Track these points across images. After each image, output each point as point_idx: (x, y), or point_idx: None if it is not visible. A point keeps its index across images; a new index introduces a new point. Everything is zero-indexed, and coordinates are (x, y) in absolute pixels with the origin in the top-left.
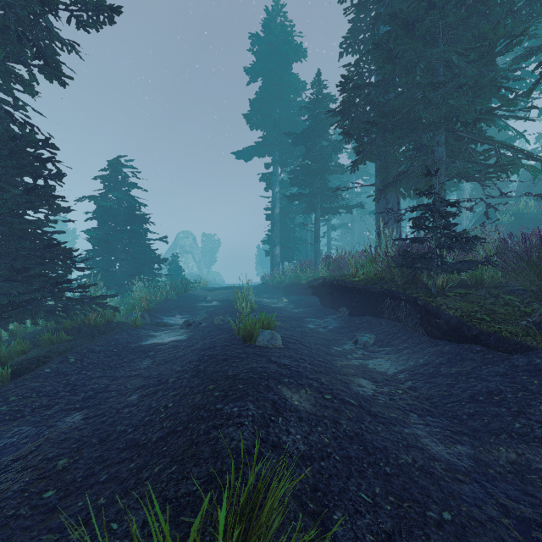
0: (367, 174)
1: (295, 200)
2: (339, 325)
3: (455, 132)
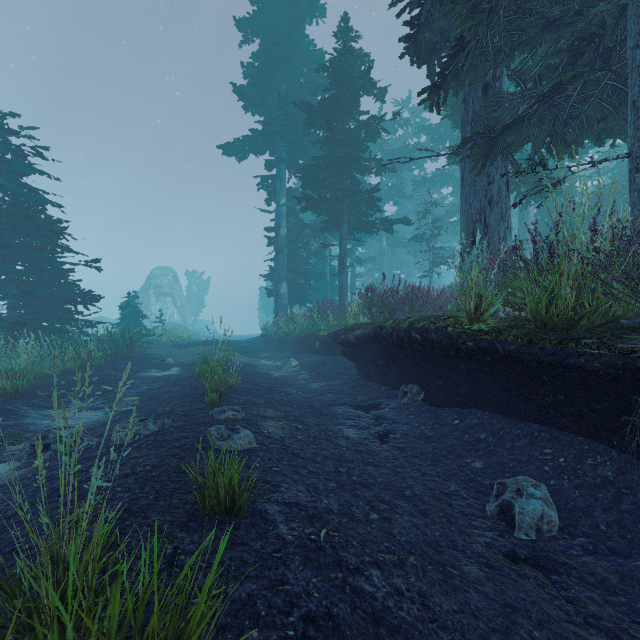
0: (400, 193)
1: (309, 207)
2: (412, 429)
3: None
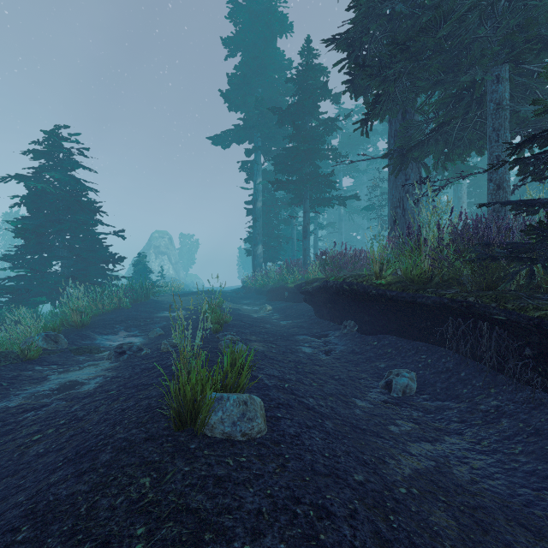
0: (355, 169)
1: (280, 188)
2: (347, 348)
3: (519, 65)
